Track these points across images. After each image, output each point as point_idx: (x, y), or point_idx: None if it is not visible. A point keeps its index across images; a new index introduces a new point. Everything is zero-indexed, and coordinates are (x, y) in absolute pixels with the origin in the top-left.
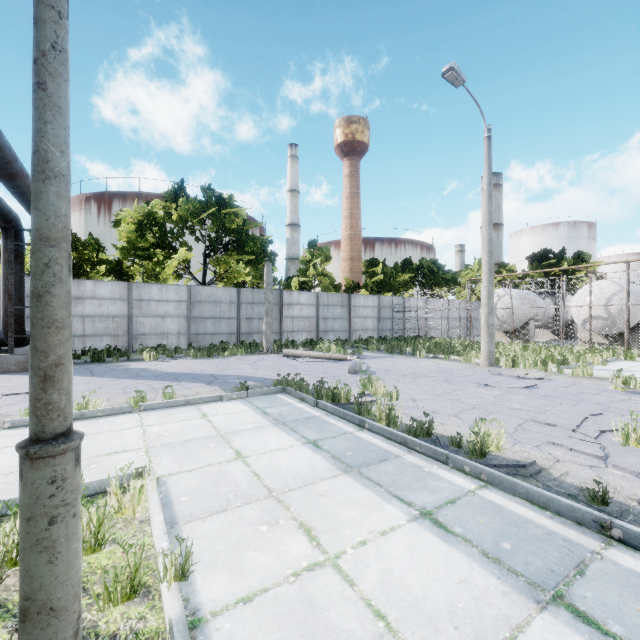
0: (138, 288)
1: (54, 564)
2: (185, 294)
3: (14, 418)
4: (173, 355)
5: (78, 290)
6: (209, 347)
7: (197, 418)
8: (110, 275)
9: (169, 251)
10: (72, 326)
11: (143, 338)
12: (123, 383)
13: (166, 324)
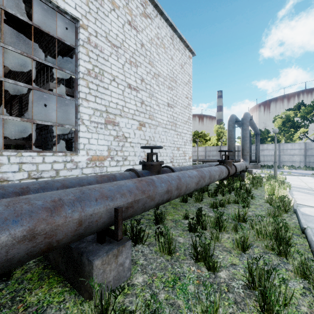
0: (282, 145)
1: (275, 168)
2: (303, 146)
3: (258, 172)
4: (296, 168)
5: (262, 147)
6: (313, 167)
7: (295, 177)
8: (271, 141)
9: (295, 129)
10: (260, 158)
11: (284, 163)
12: (277, 172)
13: (294, 158)
